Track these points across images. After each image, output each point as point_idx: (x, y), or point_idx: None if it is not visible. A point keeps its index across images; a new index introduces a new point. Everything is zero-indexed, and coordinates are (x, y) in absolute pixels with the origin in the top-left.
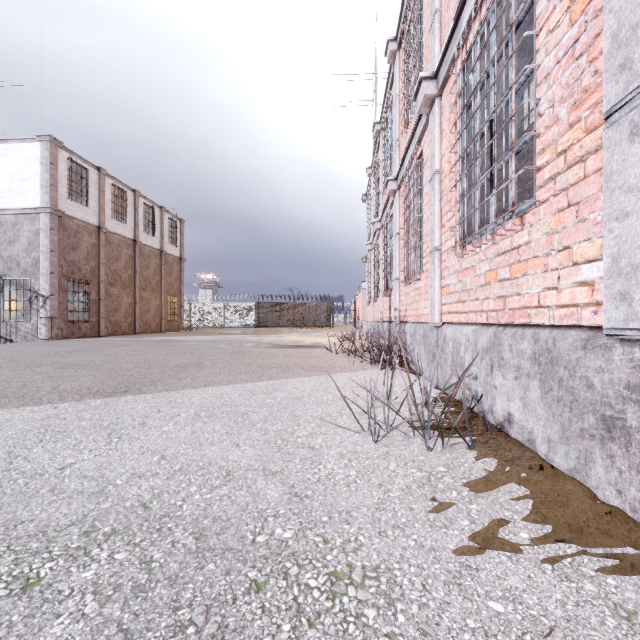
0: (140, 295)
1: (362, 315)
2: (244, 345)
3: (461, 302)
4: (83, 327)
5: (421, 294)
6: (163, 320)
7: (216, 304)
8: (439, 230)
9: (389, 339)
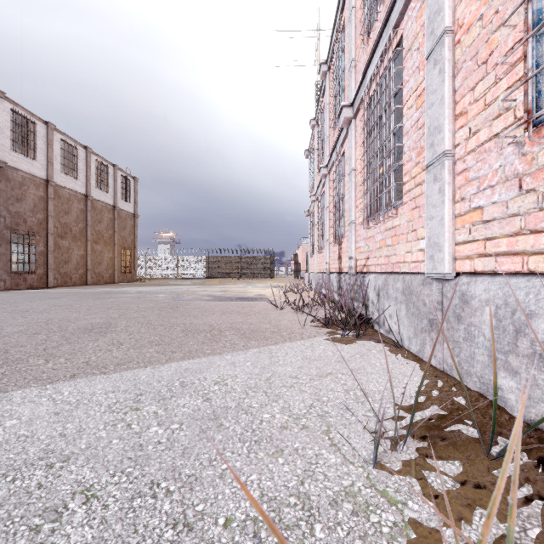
0: (92, 248)
1: (302, 267)
2: (184, 297)
3: (534, 232)
4: (29, 278)
5: (399, 234)
6: (116, 272)
7: (170, 257)
8: (451, 124)
9: (339, 292)
